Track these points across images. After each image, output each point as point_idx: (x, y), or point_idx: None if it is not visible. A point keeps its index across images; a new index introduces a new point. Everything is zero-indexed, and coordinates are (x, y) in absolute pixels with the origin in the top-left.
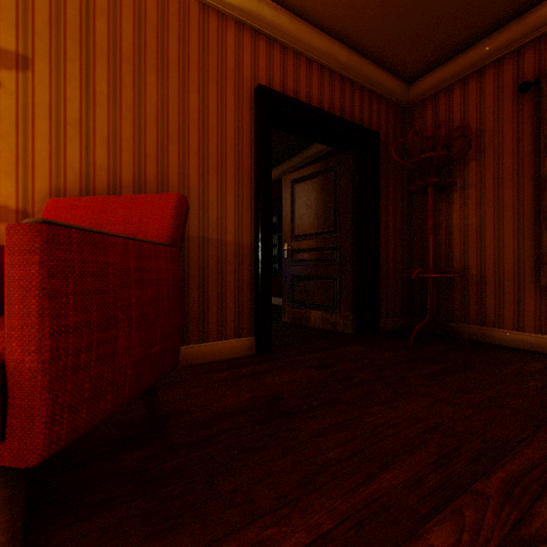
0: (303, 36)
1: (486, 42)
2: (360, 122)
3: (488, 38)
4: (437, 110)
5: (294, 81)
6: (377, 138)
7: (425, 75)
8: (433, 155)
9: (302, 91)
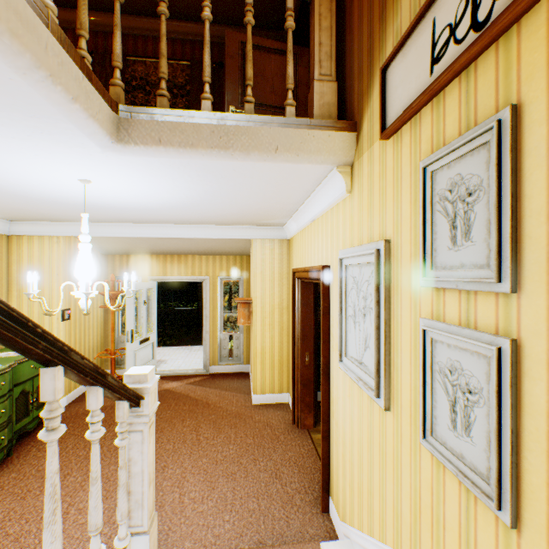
0: None
1: (69, 12)
2: None
3: (69, 11)
4: None
5: None
6: None
7: None
8: None
9: None
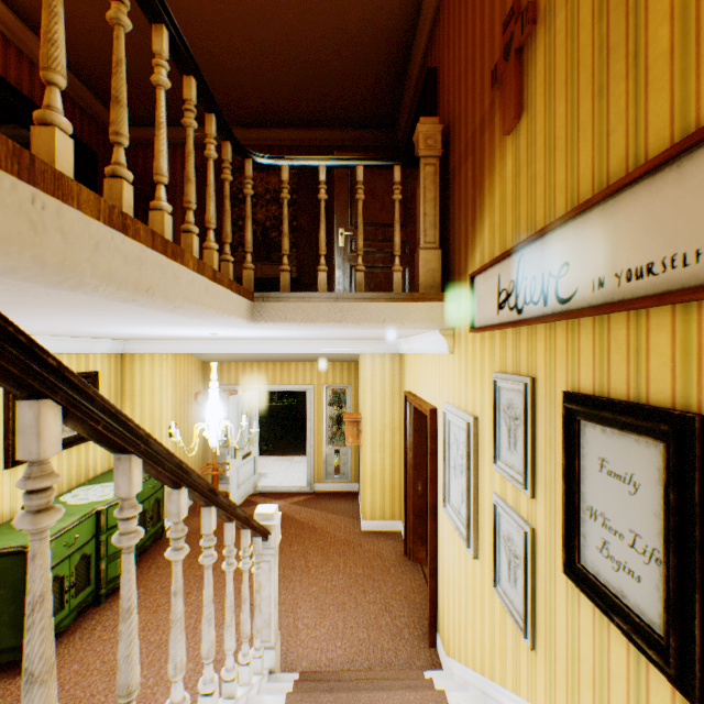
0: (30, 41)
1: (178, 130)
2: (82, 137)
3: (179, 129)
4: (148, 158)
5: (18, 74)
6: (98, 157)
7: (139, 127)
8: (144, 188)
9: (27, 86)
